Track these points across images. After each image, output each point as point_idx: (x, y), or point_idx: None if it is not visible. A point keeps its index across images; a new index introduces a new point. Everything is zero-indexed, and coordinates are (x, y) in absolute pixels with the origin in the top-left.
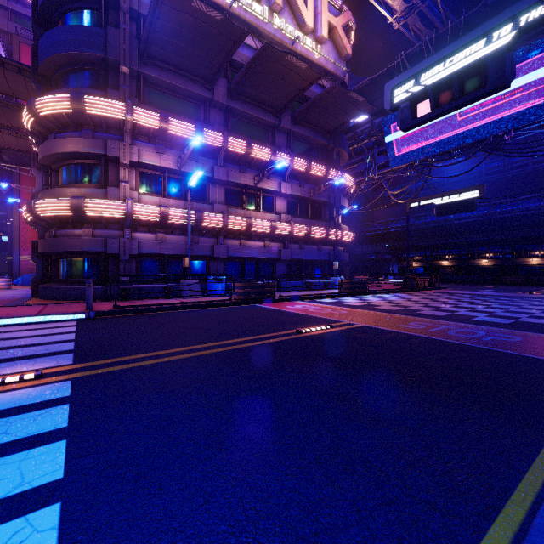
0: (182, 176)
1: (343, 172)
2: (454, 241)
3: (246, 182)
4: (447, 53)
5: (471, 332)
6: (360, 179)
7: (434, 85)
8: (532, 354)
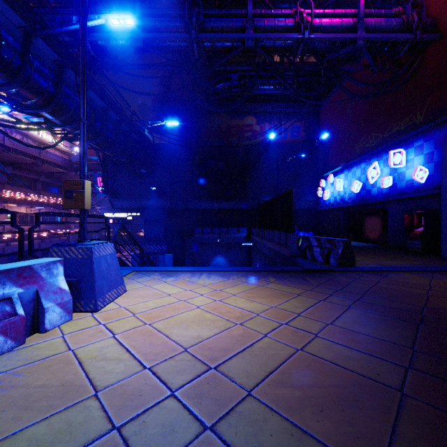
0: None
1: None
2: None
3: (21, 211)
4: (116, 212)
5: None
6: None
7: (114, 219)
8: None
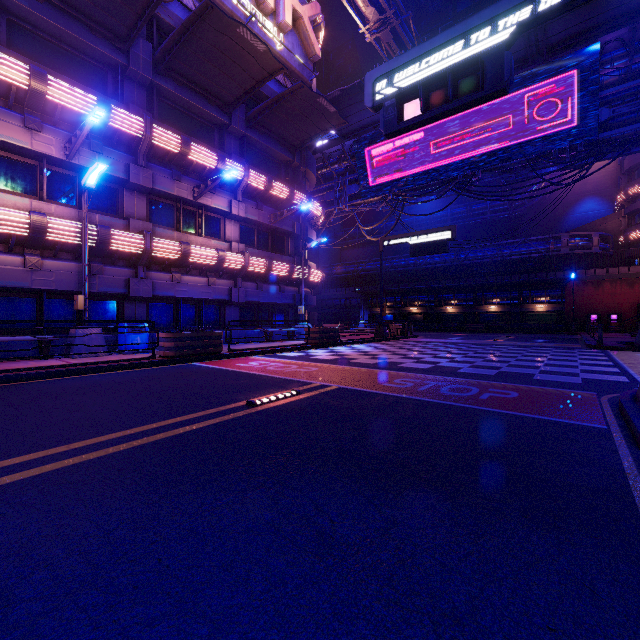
0: (75, 172)
1: (311, 198)
2: (423, 287)
3: (181, 193)
4: (439, 42)
5: (465, 389)
6: (330, 210)
7: (426, 79)
8: (540, 415)
